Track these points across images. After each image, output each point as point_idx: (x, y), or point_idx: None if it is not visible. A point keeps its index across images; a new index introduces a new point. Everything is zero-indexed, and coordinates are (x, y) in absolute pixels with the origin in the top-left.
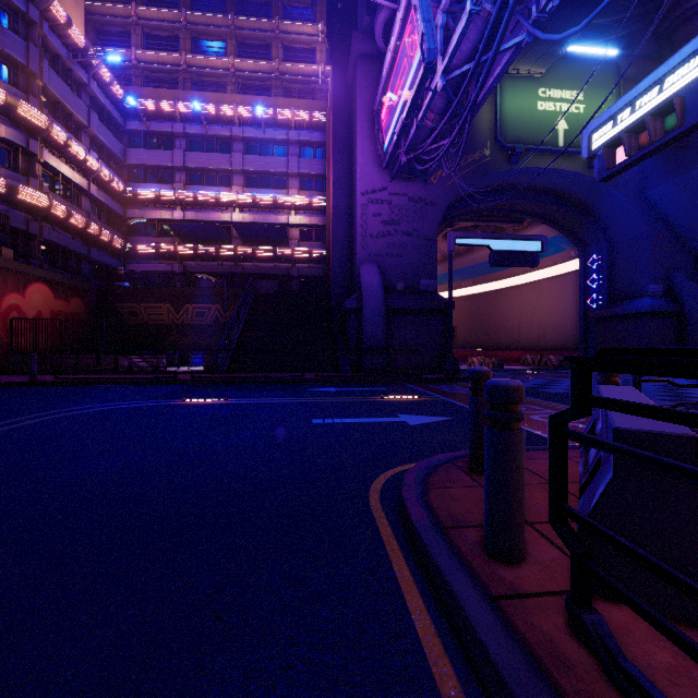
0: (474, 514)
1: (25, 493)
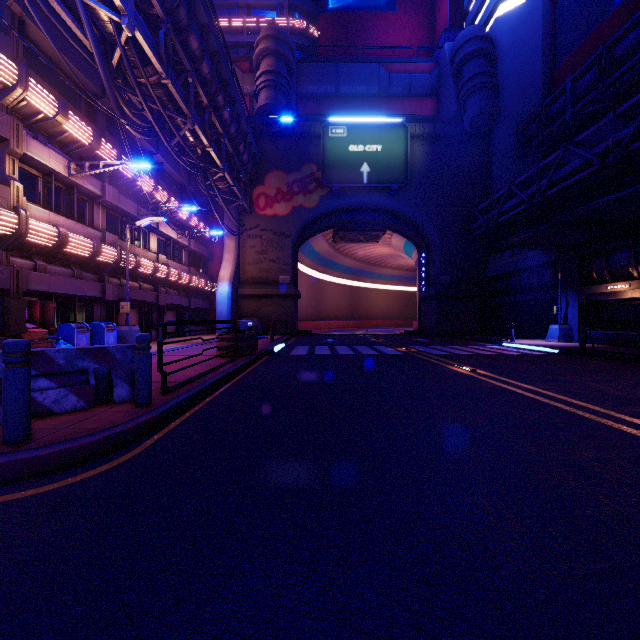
0: (119, 415)
1: (470, 475)
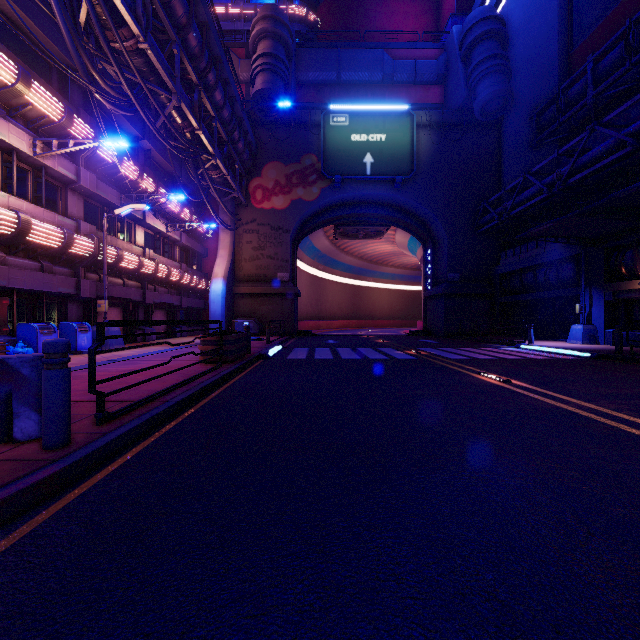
0: (1, 469)
1: None
